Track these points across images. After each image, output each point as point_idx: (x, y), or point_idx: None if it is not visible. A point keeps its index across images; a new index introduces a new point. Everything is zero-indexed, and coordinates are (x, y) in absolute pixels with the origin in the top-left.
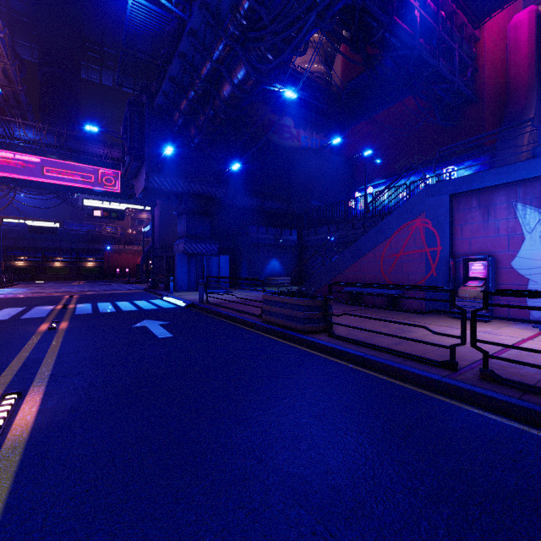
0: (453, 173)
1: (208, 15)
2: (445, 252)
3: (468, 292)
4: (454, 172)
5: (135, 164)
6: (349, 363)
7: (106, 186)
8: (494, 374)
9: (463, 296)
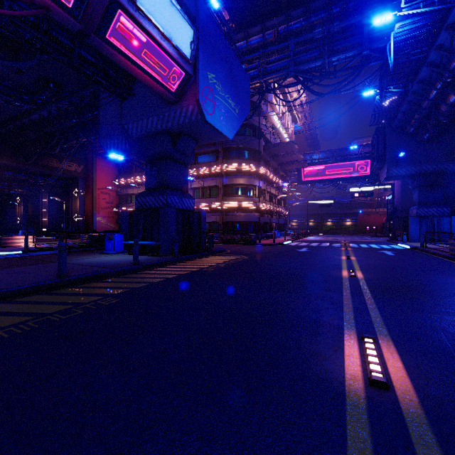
0: None
1: (422, 85)
2: None
3: None
4: None
5: (380, 164)
6: None
7: (360, 172)
8: None
9: None
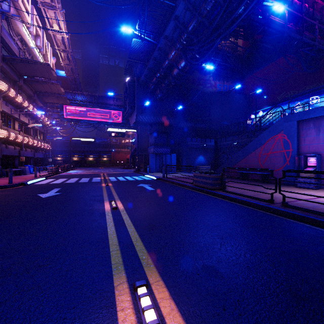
0: (317, 100)
1: (167, 41)
2: (294, 152)
3: (305, 174)
4: (317, 99)
5: (131, 110)
6: (229, 201)
7: (114, 119)
8: (286, 204)
9: (302, 175)
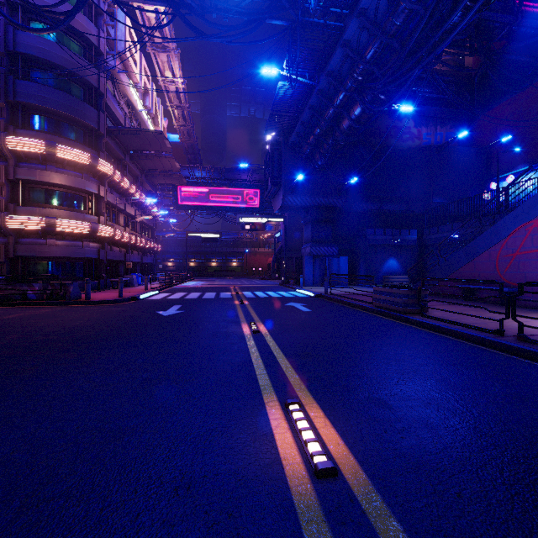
0: None
1: (332, 80)
2: None
3: None
4: None
5: (275, 189)
6: (430, 331)
7: (249, 203)
8: (524, 336)
9: None
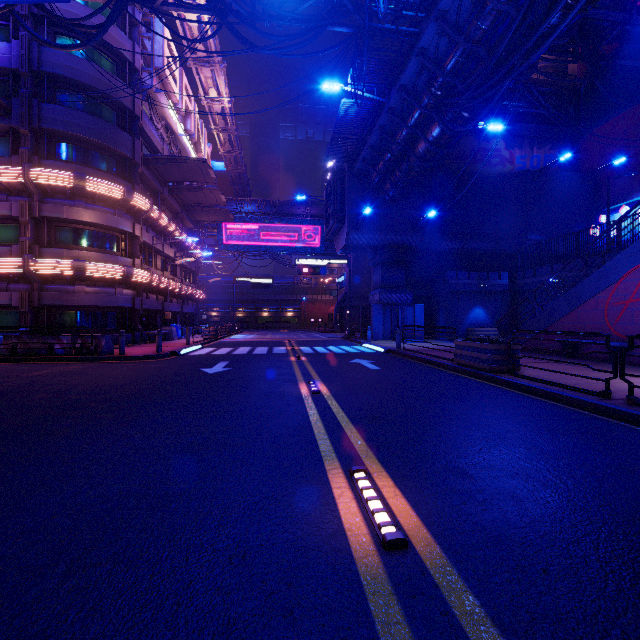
0: None
1: (405, 96)
2: None
3: None
4: None
5: (337, 225)
6: (522, 392)
7: (306, 242)
8: (635, 399)
9: None
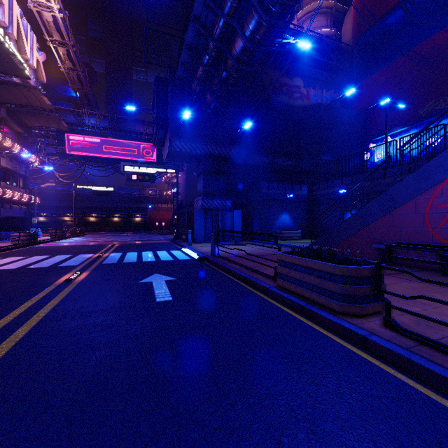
0: None
1: None
2: None
3: None
4: None
5: (161, 132)
6: None
7: (146, 157)
8: None
9: None
